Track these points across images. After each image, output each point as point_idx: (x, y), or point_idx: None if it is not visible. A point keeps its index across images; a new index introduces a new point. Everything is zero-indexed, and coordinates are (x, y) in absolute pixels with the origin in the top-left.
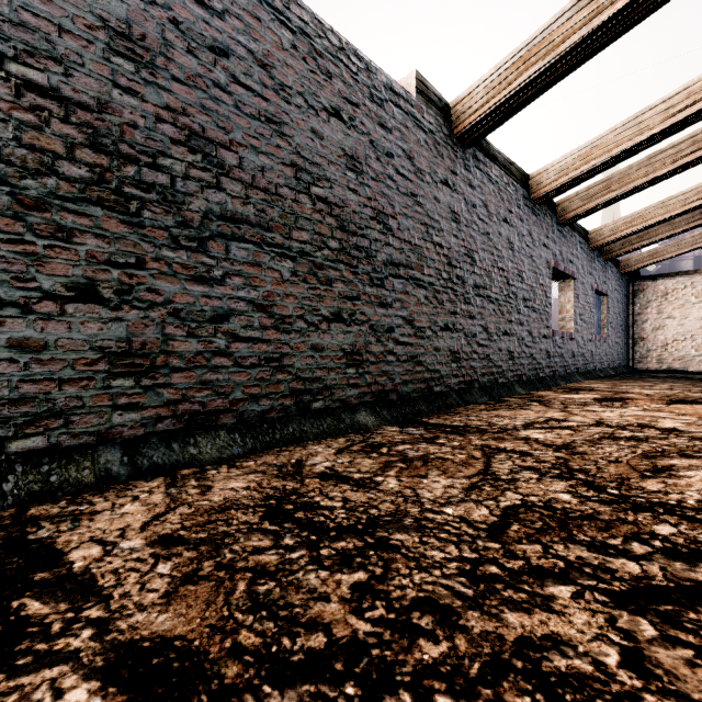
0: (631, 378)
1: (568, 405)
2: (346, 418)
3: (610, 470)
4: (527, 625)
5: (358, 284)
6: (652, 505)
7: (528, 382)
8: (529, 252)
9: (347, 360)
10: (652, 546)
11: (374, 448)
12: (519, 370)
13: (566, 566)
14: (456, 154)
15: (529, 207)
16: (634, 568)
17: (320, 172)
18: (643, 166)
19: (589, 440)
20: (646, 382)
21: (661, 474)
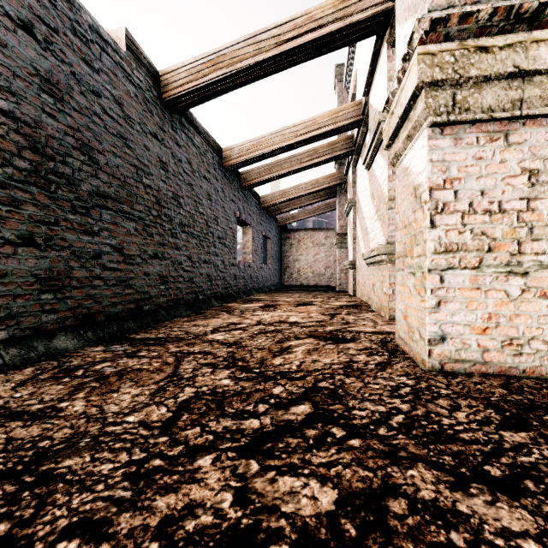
0: (282, 291)
1: (244, 312)
2: (38, 346)
3: (258, 355)
4: (172, 504)
5: (56, 210)
6: (275, 374)
7: (221, 297)
8: (222, 204)
9: (41, 286)
10: (269, 404)
11: (69, 372)
12: (215, 289)
13: (214, 438)
14: (165, 114)
15: (222, 172)
16: (256, 423)
17: (1, 82)
18: (286, 162)
19: (251, 336)
20: (289, 293)
21: (284, 352)
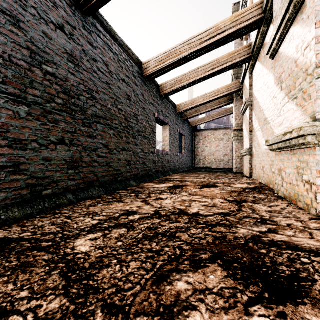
0: (192, 172)
1: (151, 194)
2: None
3: None
4: None
5: None
6: None
7: (141, 178)
8: (142, 105)
9: None
10: None
11: None
12: (135, 171)
13: None
14: (74, 12)
15: (142, 80)
16: None
17: None
18: (194, 72)
19: (128, 246)
20: (197, 174)
21: None
